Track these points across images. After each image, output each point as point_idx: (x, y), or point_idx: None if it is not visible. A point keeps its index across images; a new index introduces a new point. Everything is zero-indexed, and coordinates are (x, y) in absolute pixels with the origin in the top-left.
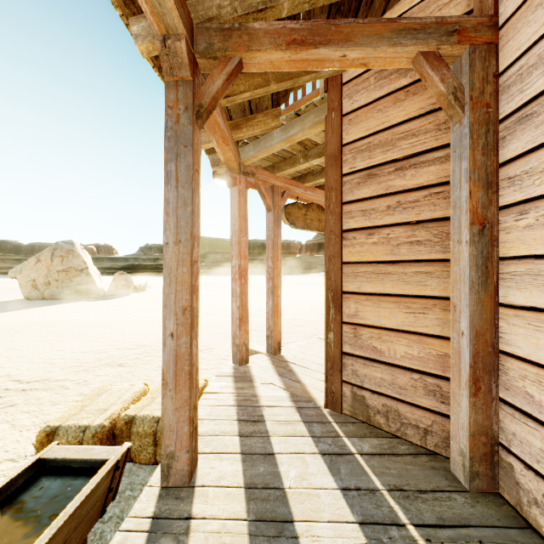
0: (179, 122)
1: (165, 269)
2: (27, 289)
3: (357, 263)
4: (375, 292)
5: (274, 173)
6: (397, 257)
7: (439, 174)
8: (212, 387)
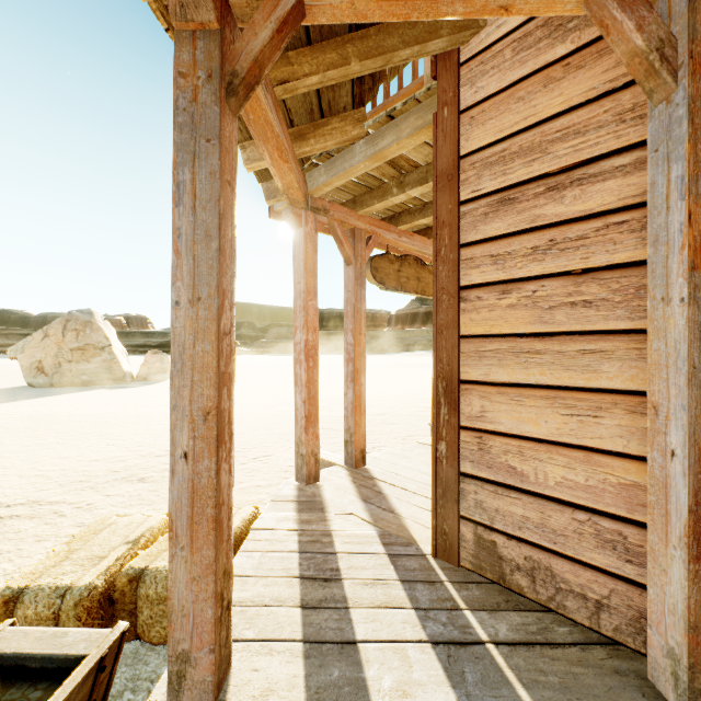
0: (198, 100)
1: (174, 345)
2: (31, 373)
3: (483, 336)
4: (512, 382)
5: (356, 211)
6: (549, 326)
7: (621, 193)
8: (265, 519)
